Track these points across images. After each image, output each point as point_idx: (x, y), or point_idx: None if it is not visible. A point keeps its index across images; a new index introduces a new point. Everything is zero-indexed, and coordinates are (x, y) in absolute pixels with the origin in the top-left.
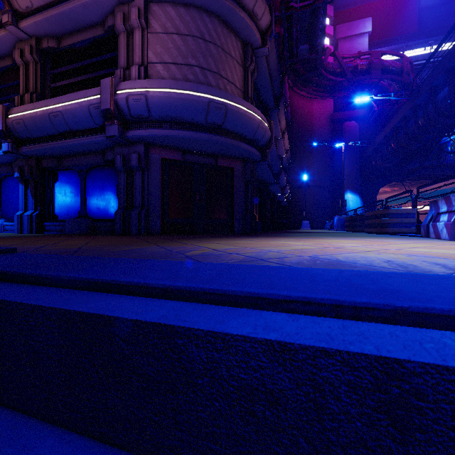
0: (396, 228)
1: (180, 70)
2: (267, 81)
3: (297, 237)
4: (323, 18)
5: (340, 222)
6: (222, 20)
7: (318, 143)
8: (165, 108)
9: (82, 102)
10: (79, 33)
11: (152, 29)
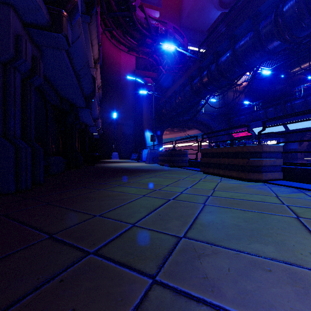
0: (269, 173)
1: None
2: None
3: None
4: None
5: (151, 155)
6: None
7: (132, 78)
8: None
9: None
10: None
11: None
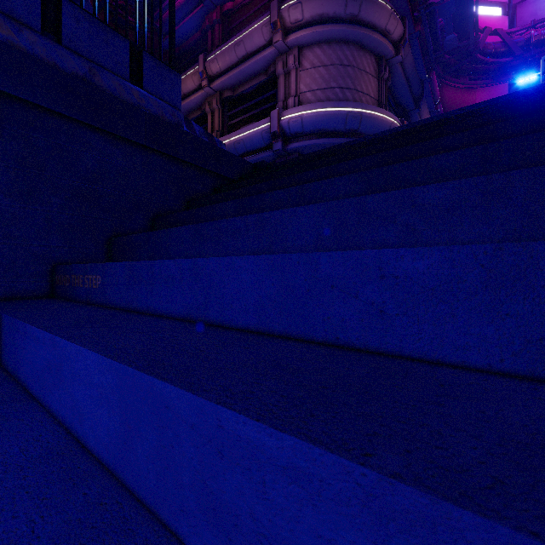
0: None
1: (324, 93)
2: (403, 84)
3: None
4: (470, 3)
5: None
6: (358, 45)
7: None
8: (314, 124)
9: (257, 130)
10: (249, 81)
11: (303, 67)
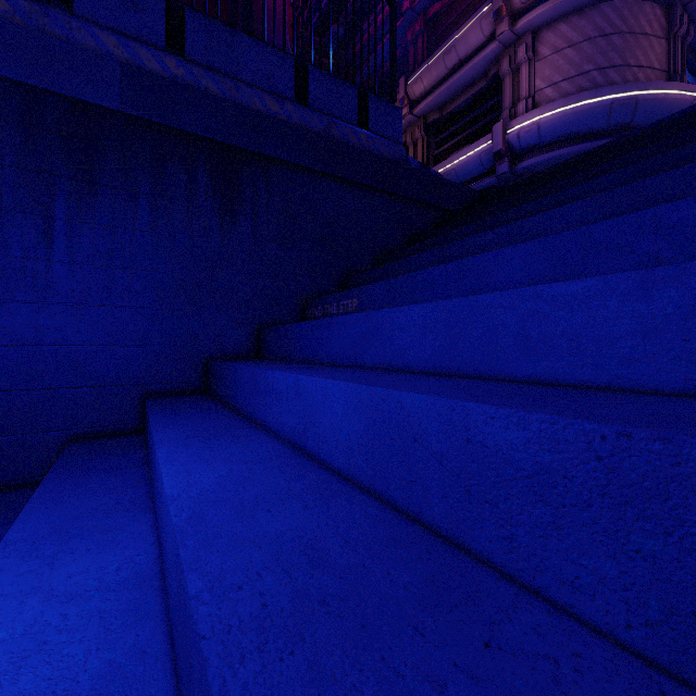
0: None
1: (573, 83)
2: None
3: None
4: None
5: None
6: None
7: None
8: (558, 128)
9: (473, 154)
10: (461, 94)
11: (539, 56)
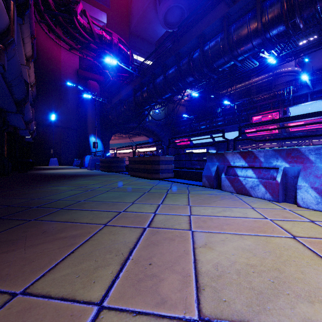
0: (164, 174)
1: None
2: None
3: (99, 232)
4: None
5: (93, 162)
6: None
7: (72, 85)
8: None
9: None
10: None
11: None
